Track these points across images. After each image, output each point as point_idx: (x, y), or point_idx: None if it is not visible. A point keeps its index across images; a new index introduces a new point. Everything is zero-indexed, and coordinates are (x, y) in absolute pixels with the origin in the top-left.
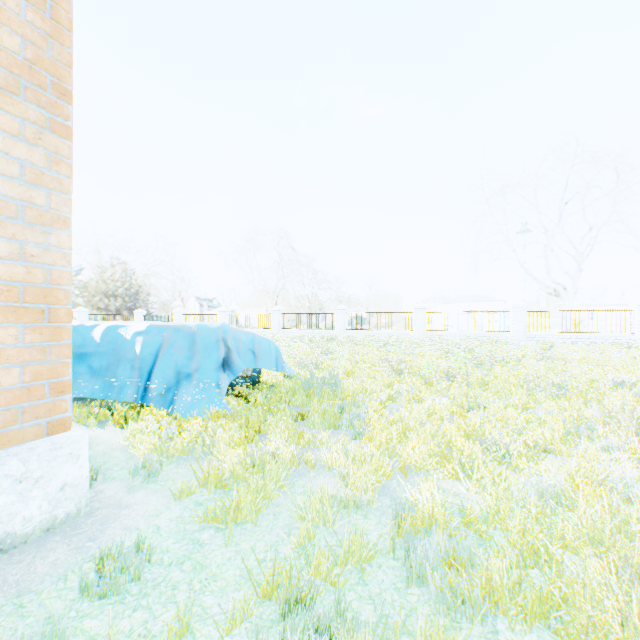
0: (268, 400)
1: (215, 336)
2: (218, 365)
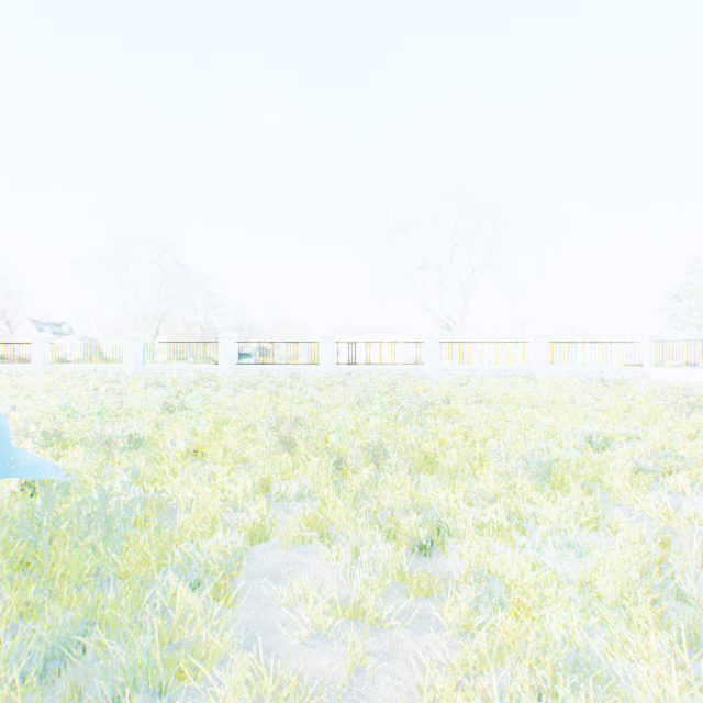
0: None
1: None
2: None
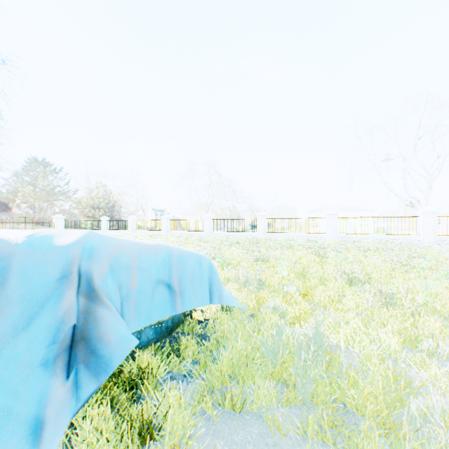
0: (194, 411)
1: (58, 265)
2: (54, 349)
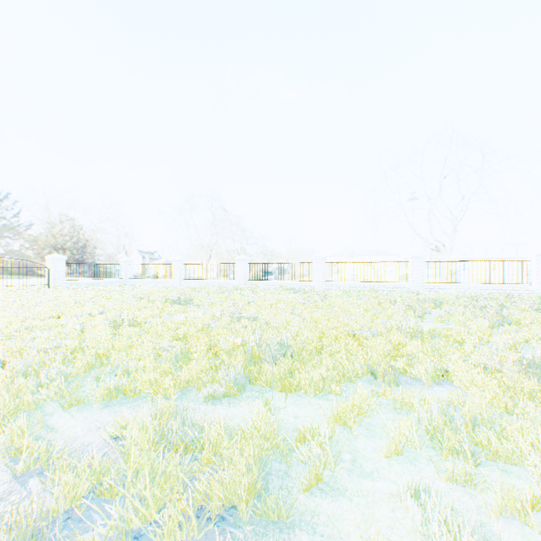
0: None
1: None
2: None
